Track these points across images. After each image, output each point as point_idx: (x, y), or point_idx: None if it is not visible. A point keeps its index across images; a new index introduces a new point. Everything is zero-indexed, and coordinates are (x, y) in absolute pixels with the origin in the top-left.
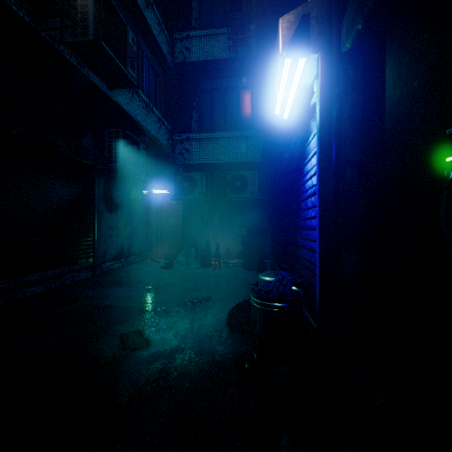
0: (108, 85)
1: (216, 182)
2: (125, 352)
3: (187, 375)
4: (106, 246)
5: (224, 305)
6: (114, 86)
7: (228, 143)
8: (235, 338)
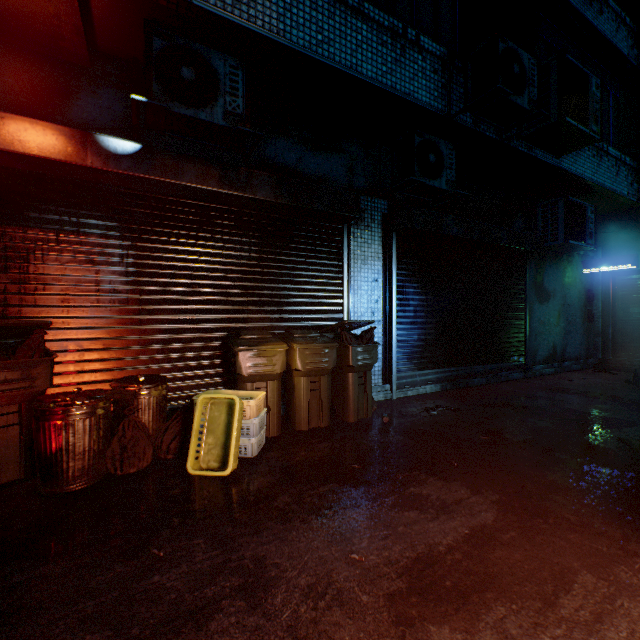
0: (555, 155)
1: None
2: (633, 452)
3: None
4: (536, 345)
5: None
6: (563, 153)
7: None
8: None
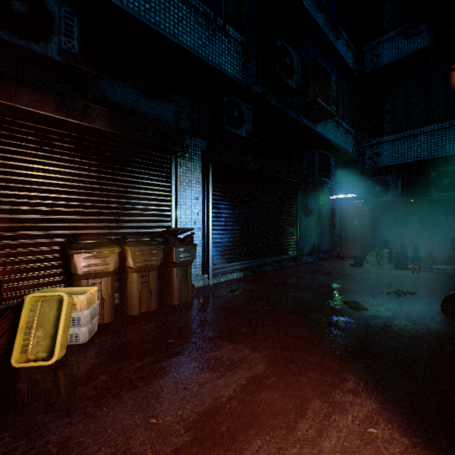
0: (313, 122)
1: (413, 181)
2: (350, 309)
3: (406, 330)
4: (303, 244)
5: (432, 301)
6: (317, 121)
7: (431, 137)
8: (449, 323)
